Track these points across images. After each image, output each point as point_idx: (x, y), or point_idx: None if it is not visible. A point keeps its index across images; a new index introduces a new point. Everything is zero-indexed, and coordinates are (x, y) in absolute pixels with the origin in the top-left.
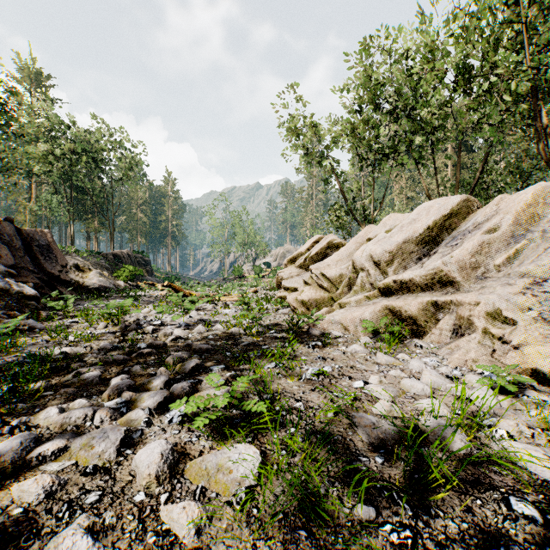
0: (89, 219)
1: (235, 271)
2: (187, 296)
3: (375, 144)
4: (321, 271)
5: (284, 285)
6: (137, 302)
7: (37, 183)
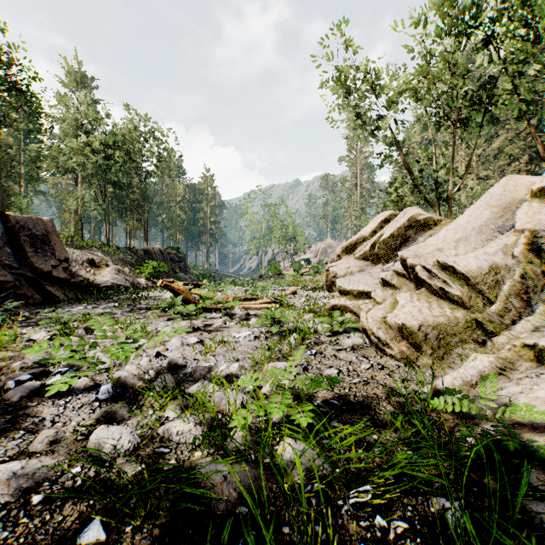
0: (128, 216)
1: (272, 267)
2: (192, 301)
3: (457, 93)
4: (441, 260)
5: (339, 287)
6: (129, 308)
7: (82, 183)
